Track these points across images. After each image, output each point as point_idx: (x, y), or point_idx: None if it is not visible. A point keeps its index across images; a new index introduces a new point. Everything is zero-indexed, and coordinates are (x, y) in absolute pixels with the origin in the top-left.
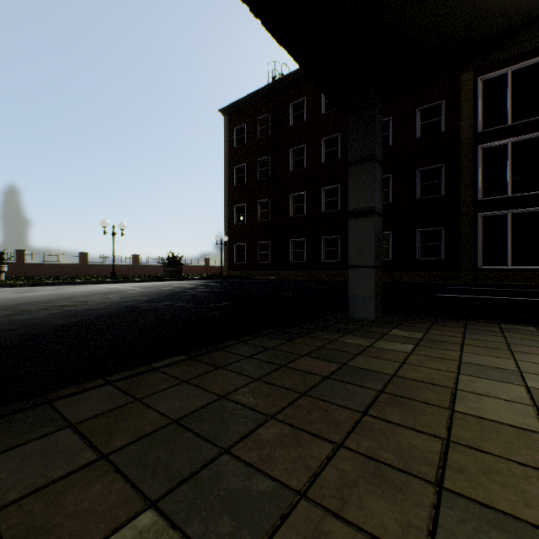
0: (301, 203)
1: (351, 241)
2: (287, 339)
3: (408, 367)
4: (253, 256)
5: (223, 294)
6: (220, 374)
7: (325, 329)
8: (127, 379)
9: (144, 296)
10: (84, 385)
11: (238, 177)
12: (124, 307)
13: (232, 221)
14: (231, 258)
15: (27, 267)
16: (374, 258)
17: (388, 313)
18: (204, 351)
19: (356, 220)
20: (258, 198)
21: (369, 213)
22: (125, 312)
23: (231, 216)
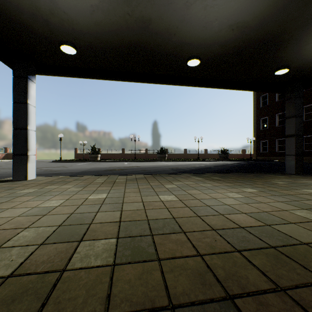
0: (311, 111)
1: (286, 146)
2: (250, 173)
3: (273, 177)
4: (272, 148)
5: (243, 166)
6: (229, 174)
7: (266, 173)
8: (213, 173)
9: (212, 165)
10: (207, 173)
11: (262, 101)
12: (207, 167)
13: (258, 128)
14: (257, 149)
15: (168, 155)
16: (294, 152)
17: (309, 173)
18: (227, 173)
19: (288, 138)
20: (276, 112)
21: (292, 136)
22: (208, 168)
23: (257, 125)
